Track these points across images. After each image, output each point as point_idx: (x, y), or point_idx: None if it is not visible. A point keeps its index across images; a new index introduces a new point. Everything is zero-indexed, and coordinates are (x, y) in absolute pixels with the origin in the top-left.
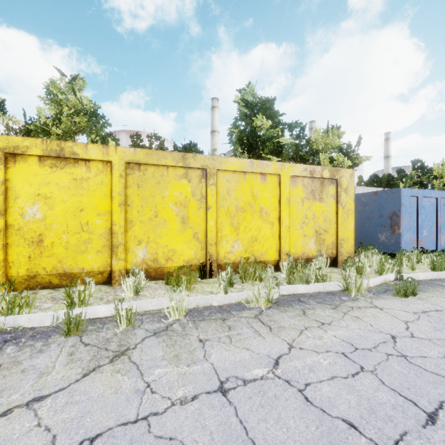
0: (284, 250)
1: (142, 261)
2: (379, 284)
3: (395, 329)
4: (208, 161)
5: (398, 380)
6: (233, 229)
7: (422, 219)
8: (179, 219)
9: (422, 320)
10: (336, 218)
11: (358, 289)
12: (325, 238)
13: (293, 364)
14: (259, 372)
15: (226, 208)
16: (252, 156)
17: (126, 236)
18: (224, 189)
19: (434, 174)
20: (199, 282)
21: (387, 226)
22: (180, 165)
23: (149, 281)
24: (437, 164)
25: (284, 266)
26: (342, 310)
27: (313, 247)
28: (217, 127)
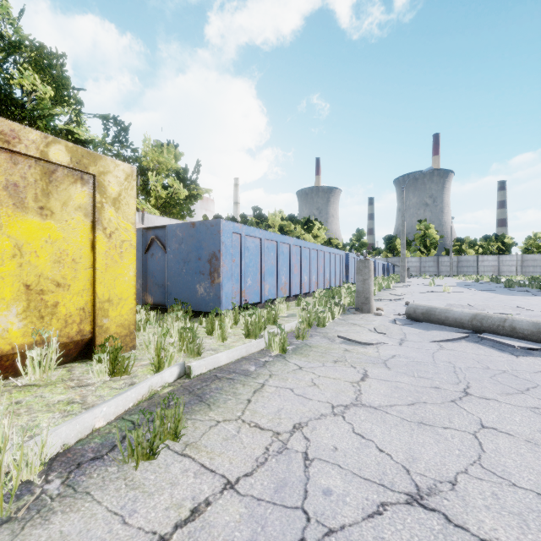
0: None
1: None
2: (130, 408)
3: None
4: None
5: None
6: None
7: (246, 264)
8: None
9: None
10: (93, 257)
11: None
12: (58, 302)
13: None
14: None
15: None
16: None
17: None
18: None
19: (269, 223)
20: None
21: (206, 273)
22: None
23: None
24: (271, 214)
25: None
26: None
27: (15, 325)
28: None
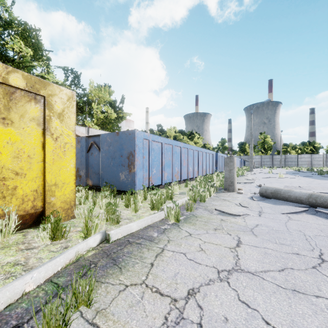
0: None
1: None
2: (59, 271)
3: None
4: None
5: None
6: None
7: (152, 159)
8: None
9: None
10: (43, 154)
11: None
12: (16, 186)
13: None
14: None
15: None
16: None
17: None
18: None
19: (167, 134)
20: None
21: (126, 165)
22: None
23: None
24: (168, 129)
25: None
26: None
27: None
28: None
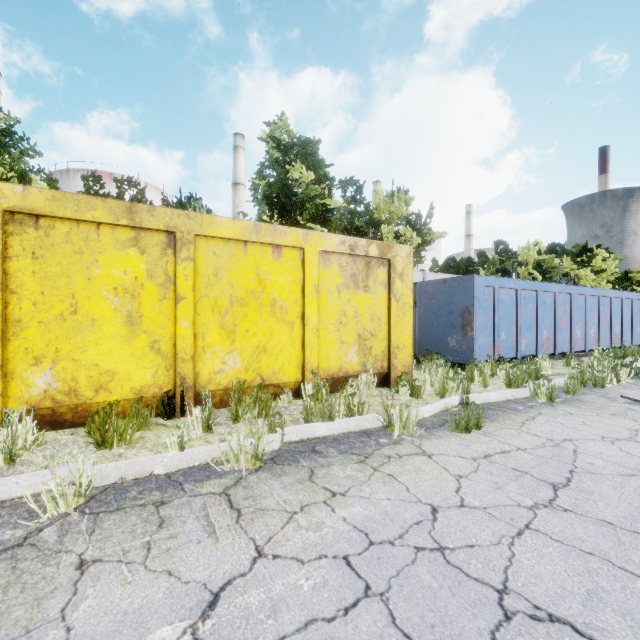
0: (309, 365)
1: (44, 394)
2: (437, 413)
3: (441, 494)
4: (179, 220)
5: (419, 609)
6: (226, 334)
7: (499, 317)
8: (123, 317)
9: (481, 472)
10: (389, 316)
11: (404, 425)
12: (372, 346)
13: (244, 601)
14: (163, 635)
15: (212, 299)
16: (286, 223)
17: (6, 350)
18: (210, 268)
19: (518, 259)
20: (154, 427)
21: (458, 326)
22: (123, 222)
23: (62, 429)
24: (521, 247)
25: (307, 391)
26: (373, 464)
27: (354, 359)
28: (242, 178)
